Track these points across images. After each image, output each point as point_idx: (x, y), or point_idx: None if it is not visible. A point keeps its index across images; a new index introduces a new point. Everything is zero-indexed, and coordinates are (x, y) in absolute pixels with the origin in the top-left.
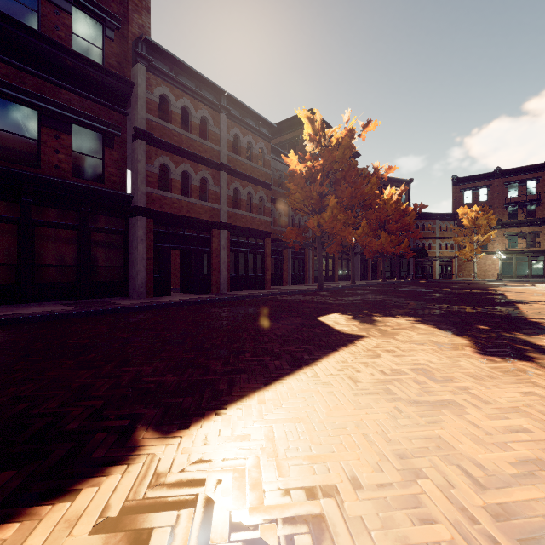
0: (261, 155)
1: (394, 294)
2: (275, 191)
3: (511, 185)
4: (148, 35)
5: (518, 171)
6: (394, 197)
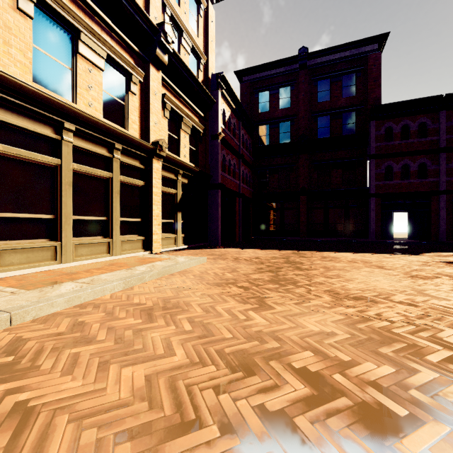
0: None
1: None
2: None
3: None
4: (379, 99)
5: None
6: None
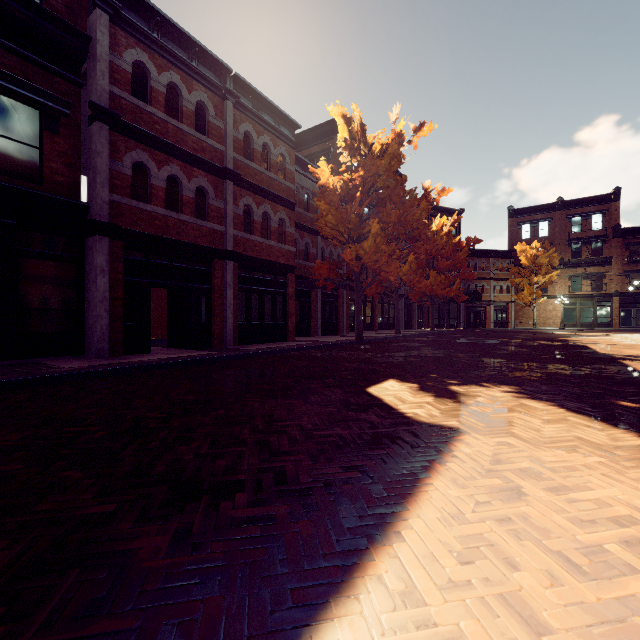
0: (281, 164)
1: (455, 347)
2: (300, 214)
3: (574, 218)
4: None
5: (582, 202)
6: (446, 228)
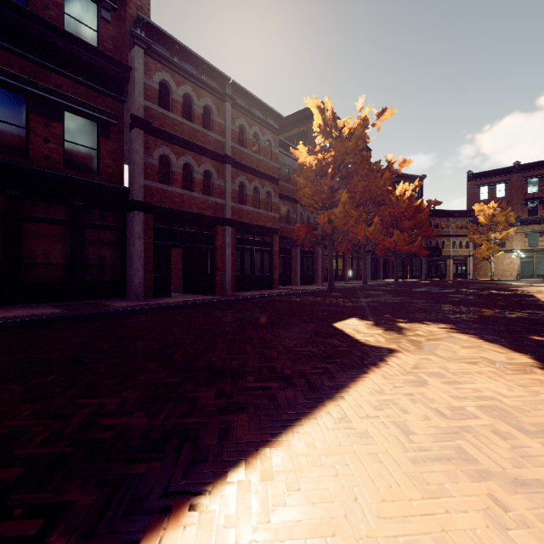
0: (268, 148)
1: (412, 295)
2: (283, 186)
3: (531, 180)
4: (147, 17)
5: (538, 165)
6: (408, 193)
